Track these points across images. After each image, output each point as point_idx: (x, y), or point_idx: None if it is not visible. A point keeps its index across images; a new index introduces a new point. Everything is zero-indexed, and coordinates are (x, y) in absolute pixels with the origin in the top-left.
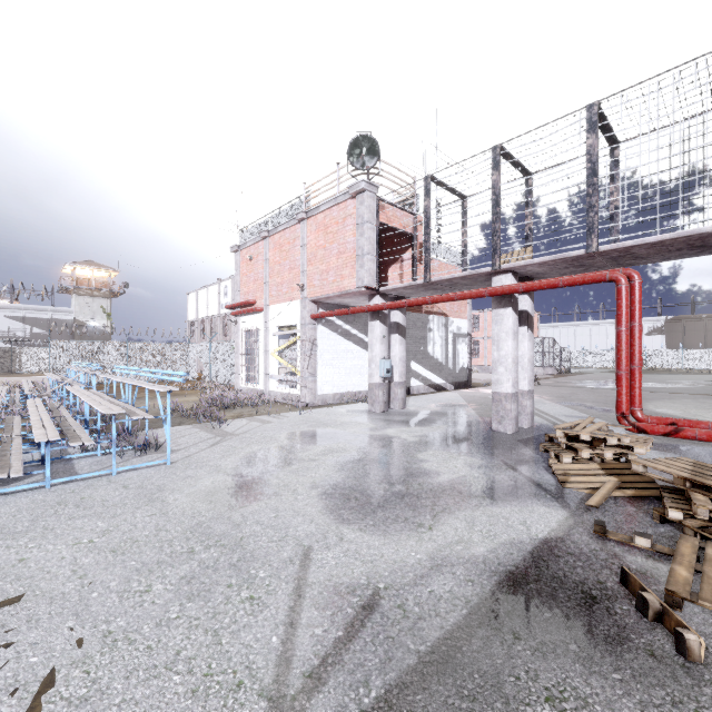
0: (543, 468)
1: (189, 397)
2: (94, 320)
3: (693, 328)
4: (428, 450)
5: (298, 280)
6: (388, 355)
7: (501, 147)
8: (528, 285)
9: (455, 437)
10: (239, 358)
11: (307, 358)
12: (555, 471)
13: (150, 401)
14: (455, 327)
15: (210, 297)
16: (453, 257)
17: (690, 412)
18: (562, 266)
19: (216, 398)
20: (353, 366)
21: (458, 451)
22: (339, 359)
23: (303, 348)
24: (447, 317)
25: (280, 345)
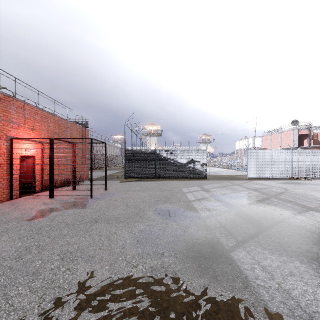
0: None
1: None
2: None
3: None
4: None
5: (279, 144)
6: None
7: None
8: None
9: None
10: None
11: None
12: None
13: None
14: None
15: (244, 142)
16: None
17: None
18: None
19: None
20: None
21: None
22: None
23: None
24: None
25: None
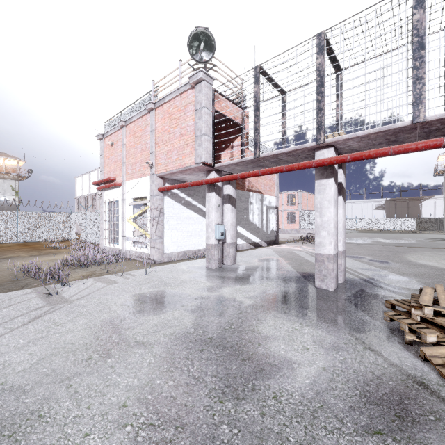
0: (402, 347)
1: (58, 256)
2: (4, 196)
3: (401, 206)
4: (267, 318)
5: (148, 160)
6: (222, 221)
7: (324, 34)
8: (357, 154)
9: (287, 297)
10: (103, 224)
11: (155, 224)
12: (431, 359)
13: (20, 260)
14: (267, 202)
15: (92, 180)
16: (266, 152)
17: (443, 263)
18: (378, 141)
19: (75, 258)
20: (193, 230)
21: (298, 318)
22: (183, 224)
23: (151, 215)
24: (262, 194)
25: (135, 213)
